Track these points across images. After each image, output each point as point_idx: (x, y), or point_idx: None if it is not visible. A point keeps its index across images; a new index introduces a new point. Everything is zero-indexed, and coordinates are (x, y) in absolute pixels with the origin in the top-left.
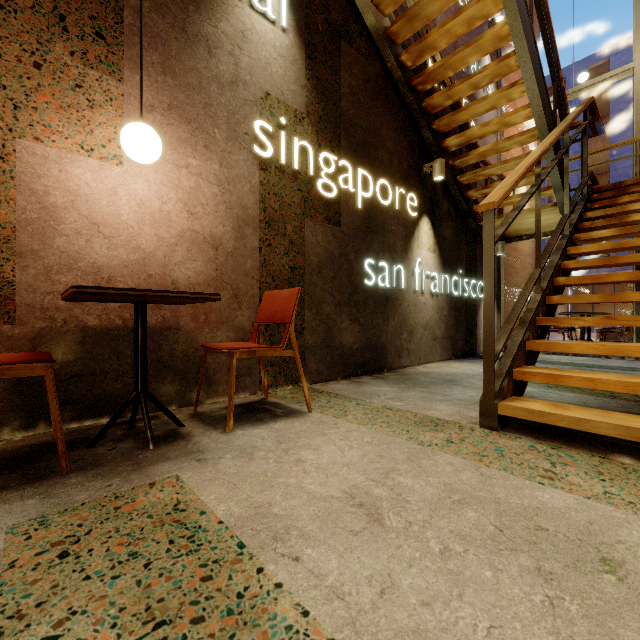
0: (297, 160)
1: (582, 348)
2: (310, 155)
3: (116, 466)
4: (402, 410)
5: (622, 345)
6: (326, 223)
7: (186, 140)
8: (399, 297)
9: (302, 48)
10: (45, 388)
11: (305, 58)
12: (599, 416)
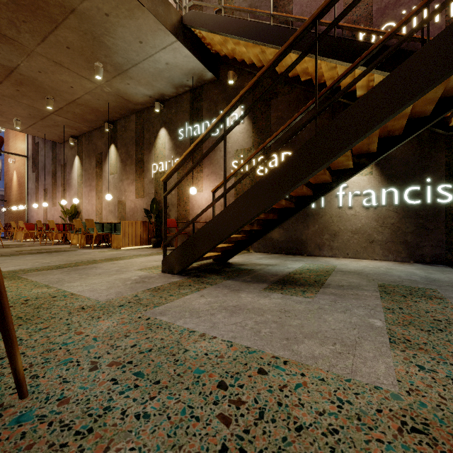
0: (247, 167)
1: None
2: (253, 162)
3: None
4: None
5: None
6: None
7: (215, 179)
8: (320, 213)
9: (251, 122)
10: None
11: (252, 125)
12: None
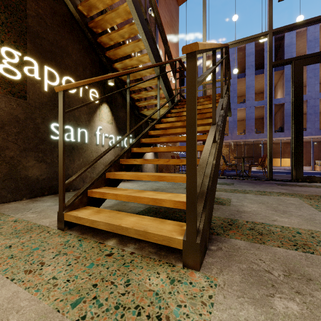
0: None
1: (126, 176)
2: None
3: None
4: (24, 221)
5: (139, 174)
6: (10, 95)
7: None
8: (84, 147)
9: None
10: None
11: None
12: (107, 217)
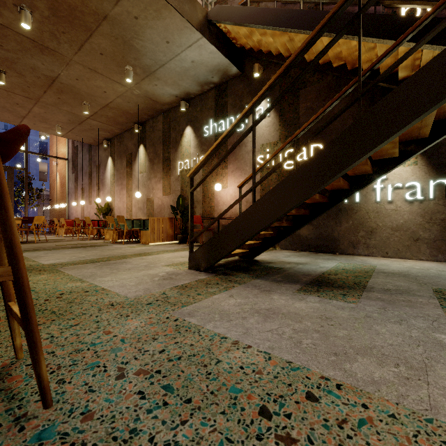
0: (274, 161)
1: None
2: (280, 156)
3: None
4: None
5: None
6: None
7: (240, 175)
8: (354, 208)
9: (277, 115)
10: None
11: (278, 118)
12: None
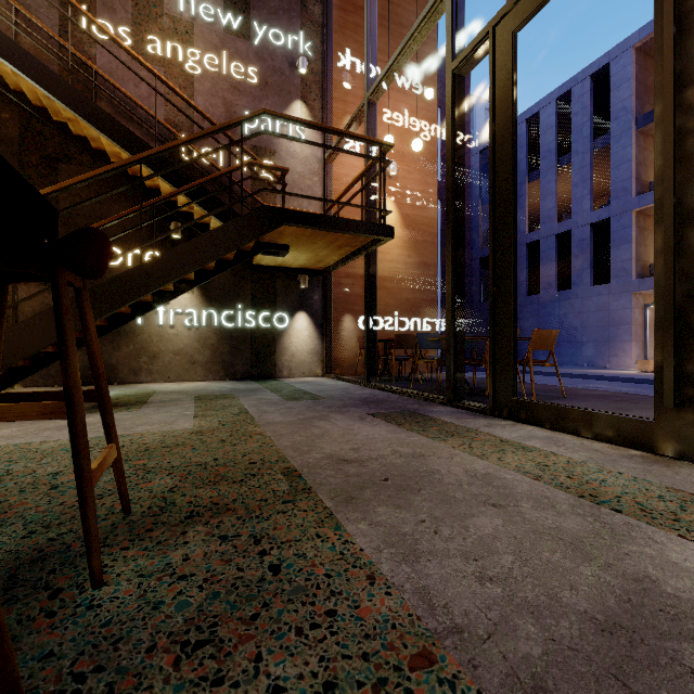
0: None
1: None
2: None
3: None
4: None
5: None
6: (42, 286)
7: None
8: (136, 330)
9: None
10: None
11: None
12: None
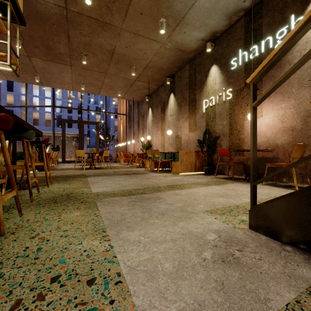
0: None
1: None
2: None
3: (237, 181)
4: None
5: None
6: None
7: (280, 100)
8: None
9: None
10: (248, 169)
11: None
12: None
